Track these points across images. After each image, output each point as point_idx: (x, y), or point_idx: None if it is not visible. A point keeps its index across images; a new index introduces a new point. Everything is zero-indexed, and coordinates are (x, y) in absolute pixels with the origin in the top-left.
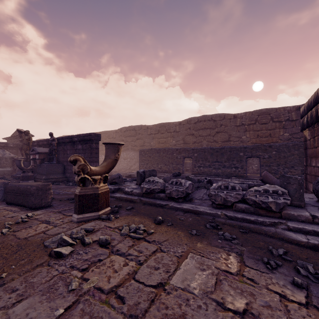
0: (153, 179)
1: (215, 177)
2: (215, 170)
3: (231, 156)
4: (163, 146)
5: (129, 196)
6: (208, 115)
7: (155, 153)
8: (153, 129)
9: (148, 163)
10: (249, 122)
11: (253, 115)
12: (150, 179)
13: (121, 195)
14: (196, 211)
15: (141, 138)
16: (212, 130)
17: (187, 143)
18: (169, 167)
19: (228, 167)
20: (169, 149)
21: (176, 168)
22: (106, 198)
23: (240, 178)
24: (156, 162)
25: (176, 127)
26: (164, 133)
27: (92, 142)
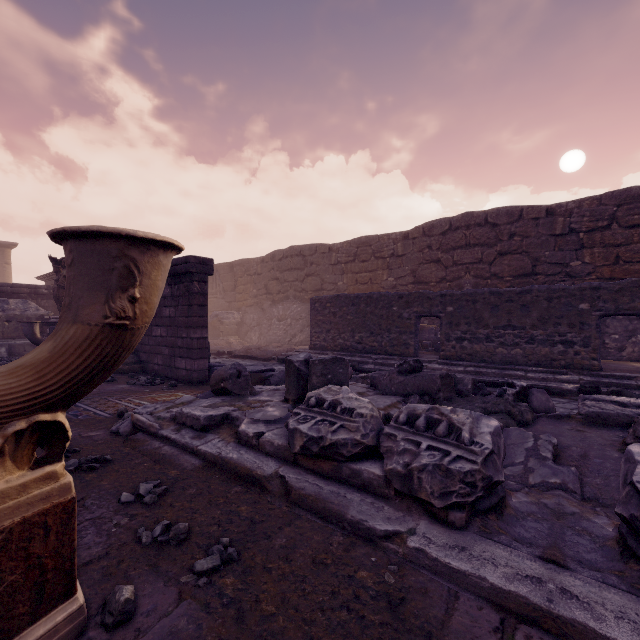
0: (333, 398)
1: (504, 368)
2: (505, 350)
3: (550, 313)
4: (365, 291)
5: (249, 454)
6: (476, 212)
7: (347, 305)
8: (343, 251)
9: (330, 329)
10: (593, 224)
11: (604, 206)
12: (323, 395)
13: (222, 449)
14: (575, 632)
15: (316, 274)
16: (488, 249)
17: (424, 283)
18: (380, 339)
19: (543, 342)
20: (381, 296)
21: (399, 343)
22: (38, 559)
23: (583, 372)
24: (350, 328)
25: (397, 246)
26: (367, 260)
27: (193, 278)
